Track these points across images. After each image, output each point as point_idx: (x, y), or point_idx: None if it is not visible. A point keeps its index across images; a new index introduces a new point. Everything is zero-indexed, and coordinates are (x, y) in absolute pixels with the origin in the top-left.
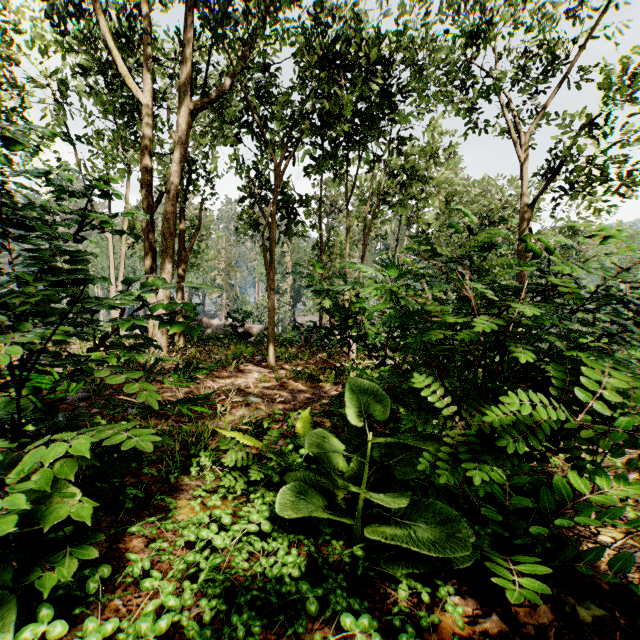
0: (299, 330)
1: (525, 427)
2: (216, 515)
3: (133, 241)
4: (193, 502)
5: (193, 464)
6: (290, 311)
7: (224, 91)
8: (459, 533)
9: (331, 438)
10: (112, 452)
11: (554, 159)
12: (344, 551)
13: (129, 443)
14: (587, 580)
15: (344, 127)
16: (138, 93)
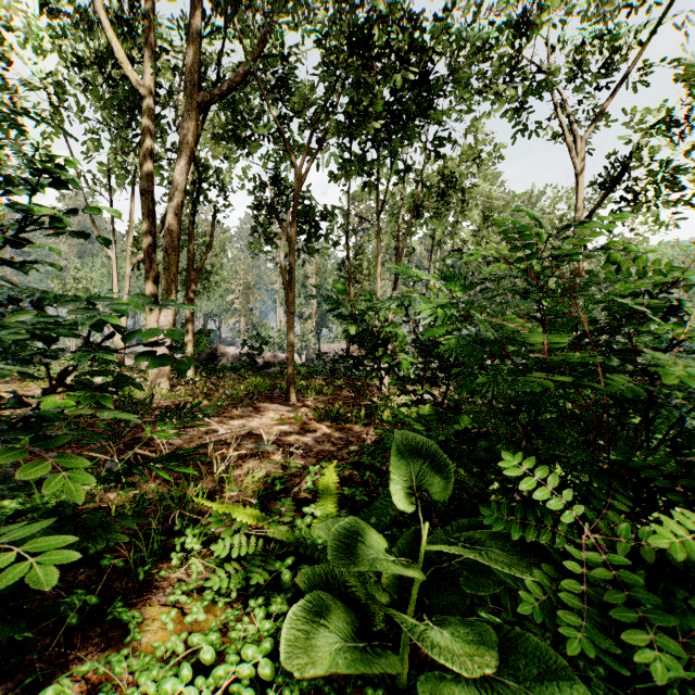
0: (324, 359)
1: None
2: (193, 645)
3: (139, 260)
4: (165, 616)
5: (176, 546)
6: (314, 338)
7: (236, 84)
8: None
9: (364, 530)
10: (34, 554)
11: (612, 166)
12: None
13: (15, 573)
14: None
15: (375, 124)
16: (137, 86)
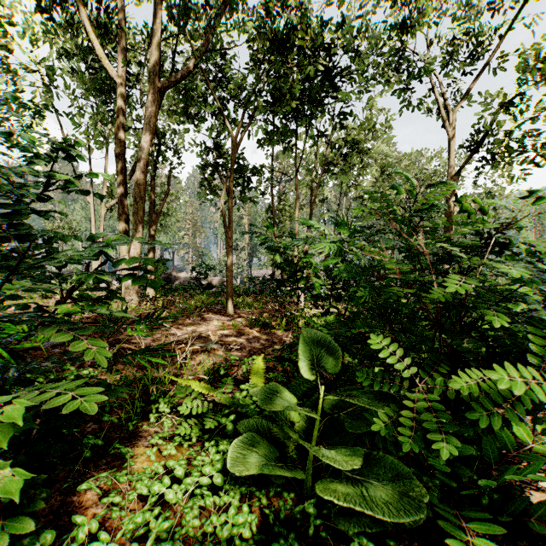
0: (254, 282)
1: (494, 394)
2: (170, 467)
3: (111, 205)
4: (149, 451)
5: (152, 410)
6: (247, 265)
7: (188, 72)
8: (412, 491)
9: (282, 391)
10: None
11: (476, 133)
12: (295, 507)
13: (72, 405)
14: (535, 532)
15: (294, 103)
16: (113, 74)
